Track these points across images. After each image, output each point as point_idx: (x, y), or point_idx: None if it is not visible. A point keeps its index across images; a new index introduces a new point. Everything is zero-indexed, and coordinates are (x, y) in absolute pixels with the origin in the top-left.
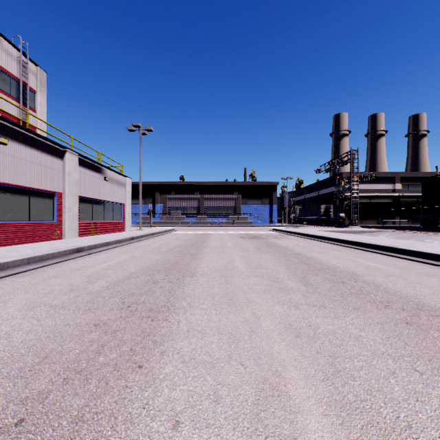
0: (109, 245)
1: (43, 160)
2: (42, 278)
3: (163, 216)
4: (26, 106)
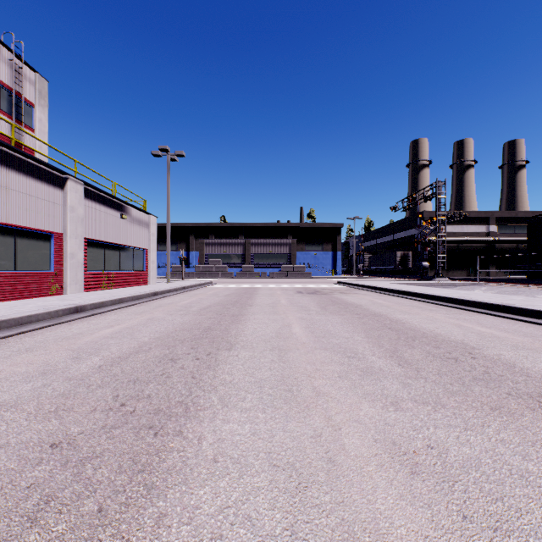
0: (123, 303)
1: (35, 189)
2: (7, 353)
3: (200, 266)
4: (21, 124)
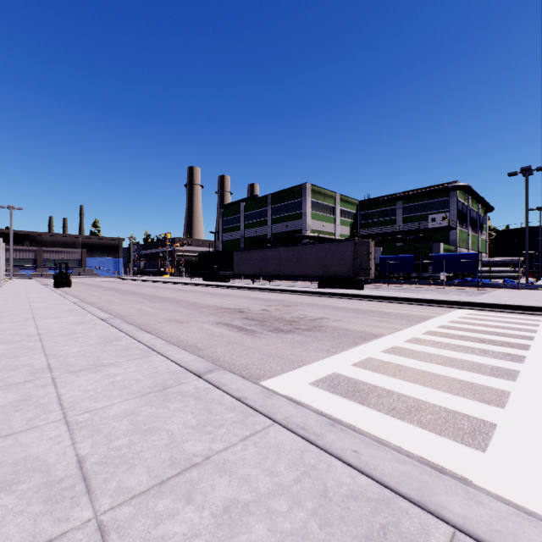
0: None
1: None
2: None
3: None
4: None
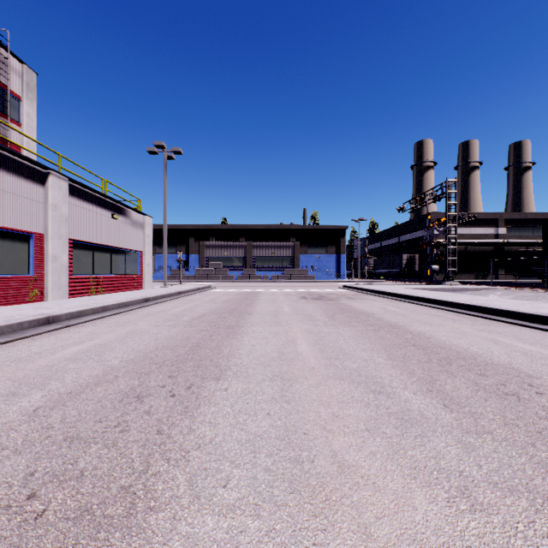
0: (107, 311)
1: (10, 185)
2: None
3: (200, 269)
4: (7, 118)
